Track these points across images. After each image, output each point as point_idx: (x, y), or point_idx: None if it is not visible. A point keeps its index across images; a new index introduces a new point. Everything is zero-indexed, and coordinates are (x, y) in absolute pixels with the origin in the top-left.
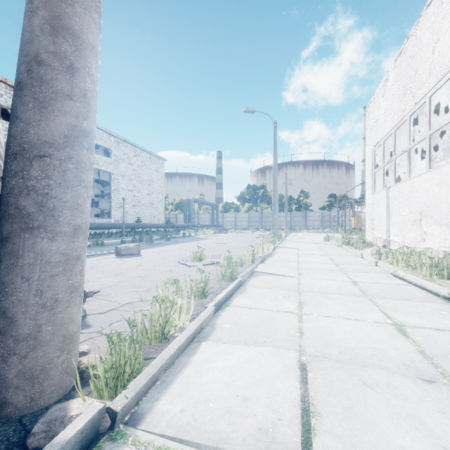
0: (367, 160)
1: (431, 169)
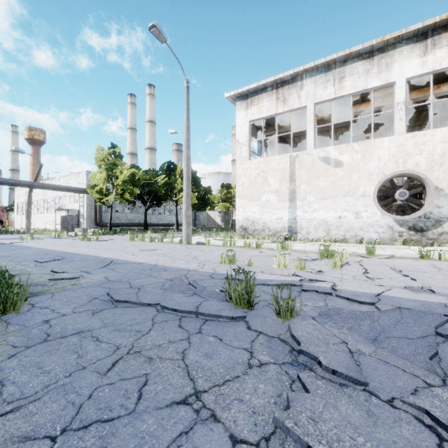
0: (15, 204)
1: None
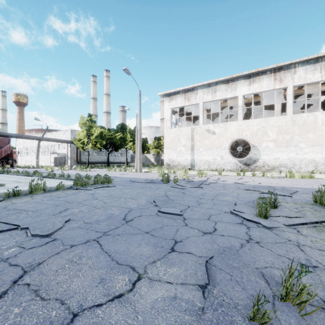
0: (17, 149)
1: (27, 156)
